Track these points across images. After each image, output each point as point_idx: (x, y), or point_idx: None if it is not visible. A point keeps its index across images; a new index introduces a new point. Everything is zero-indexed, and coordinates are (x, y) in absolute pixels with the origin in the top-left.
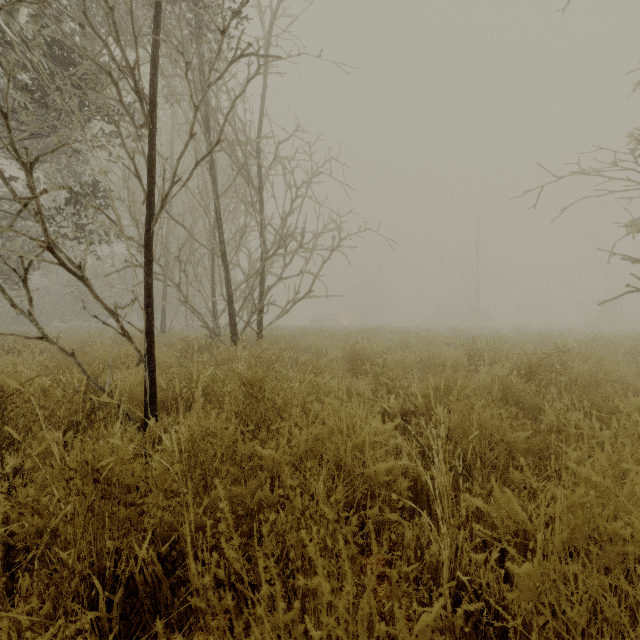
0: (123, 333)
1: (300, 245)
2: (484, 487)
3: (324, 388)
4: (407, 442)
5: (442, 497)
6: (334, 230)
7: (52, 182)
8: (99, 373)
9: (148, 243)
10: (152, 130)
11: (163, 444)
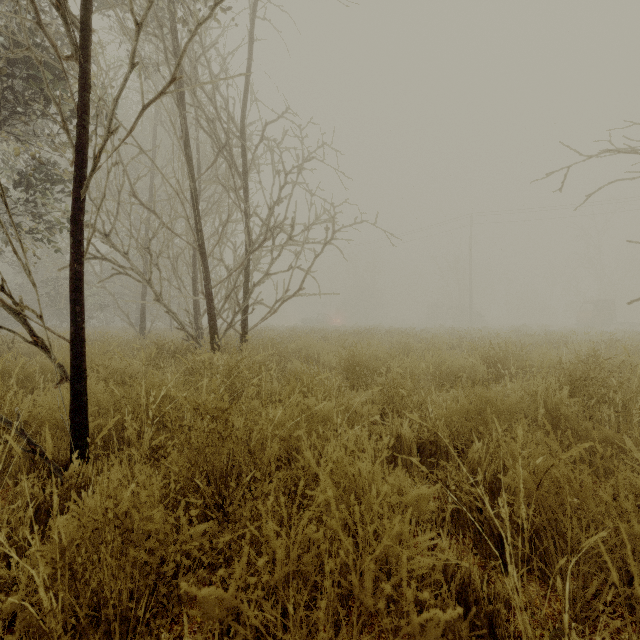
0: (34, 341)
1: (290, 237)
2: (574, 591)
3: (317, 413)
4: (428, 486)
5: (525, 633)
6: (327, 221)
7: (12, 166)
8: (2, 397)
9: (76, 217)
10: (84, 65)
11: (49, 532)
